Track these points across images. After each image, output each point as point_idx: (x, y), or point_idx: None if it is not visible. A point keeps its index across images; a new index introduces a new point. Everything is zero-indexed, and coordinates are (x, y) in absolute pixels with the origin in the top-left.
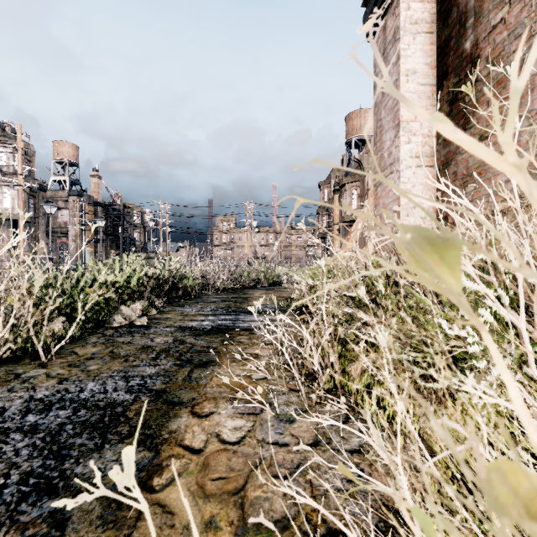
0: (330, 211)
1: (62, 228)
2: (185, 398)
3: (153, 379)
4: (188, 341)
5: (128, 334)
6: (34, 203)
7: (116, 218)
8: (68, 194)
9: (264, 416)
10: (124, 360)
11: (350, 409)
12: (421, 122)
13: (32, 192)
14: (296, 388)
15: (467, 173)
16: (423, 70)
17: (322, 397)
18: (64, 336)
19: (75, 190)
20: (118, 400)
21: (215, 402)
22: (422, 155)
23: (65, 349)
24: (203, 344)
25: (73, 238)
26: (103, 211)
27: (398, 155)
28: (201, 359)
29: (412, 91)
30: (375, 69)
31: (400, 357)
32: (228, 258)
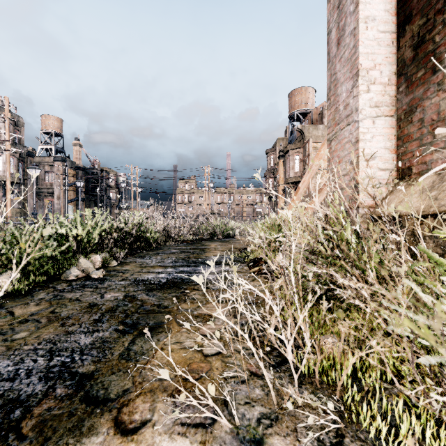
0: (275, 174)
1: (48, 189)
2: (113, 390)
3: (84, 355)
4: (139, 297)
5: (80, 288)
6: (23, 167)
7: (94, 180)
8: (53, 159)
9: (218, 431)
10: (61, 324)
11: (337, 414)
12: (381, 71)
13: (21, 157)
14: (259, 372)
15: (438, 118)
16: (383, 16)
17: (296, 393)
18: (10, 292)
19: (59, 157)
20: (23, 395)
21: (151, 399)
22: (382, 105)
23: (3, 308)
24: (154, 301)
25: (57, 197)
26: (84, 174)
27: (356, 105)
28: (148, 322)
29: (371, 38)
30: (328, 25)
31: (437, 361)
32: (188, 214)
